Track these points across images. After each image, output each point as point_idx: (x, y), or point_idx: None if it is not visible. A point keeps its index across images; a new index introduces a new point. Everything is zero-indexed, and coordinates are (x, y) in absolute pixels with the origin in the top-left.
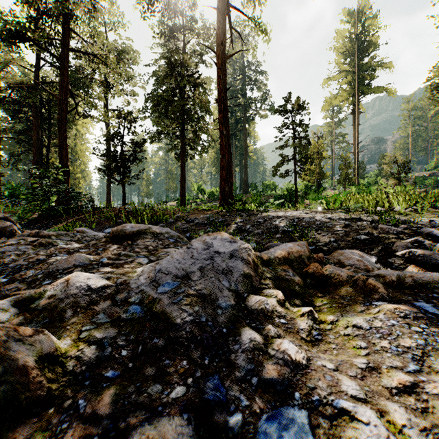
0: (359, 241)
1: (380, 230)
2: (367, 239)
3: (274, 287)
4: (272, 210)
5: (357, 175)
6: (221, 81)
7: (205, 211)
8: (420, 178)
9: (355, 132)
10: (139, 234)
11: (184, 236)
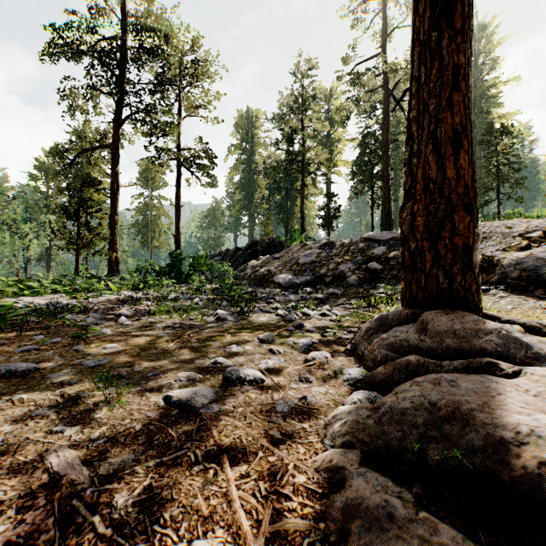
0: None
1: None
2: None
3: None
4: None
5: None
6: (384, 162)
7: None
8: None
9: None
10: None
11: None
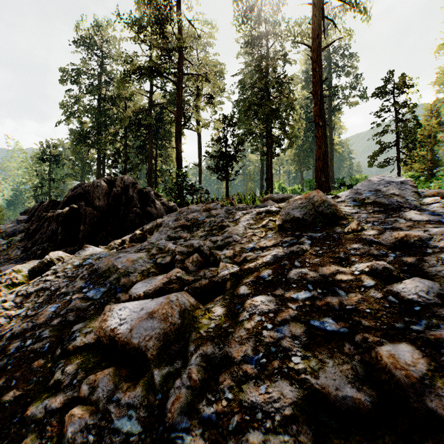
0: None
1: None
2: None
3: None
4: None
5: None
6: (316, 74)
7: None
8: None
9: None
10: (284, 200)
11: None
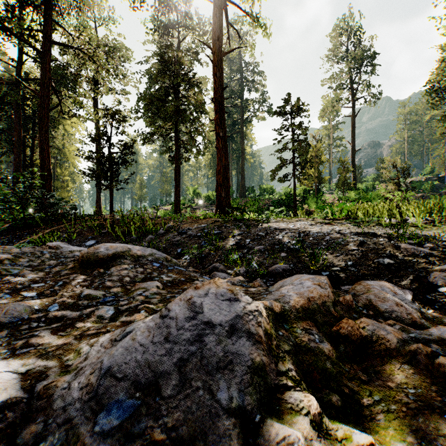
0: (382, 266)
1: (403, 251)
2: (392, 263)
3: (297, 372)
4: (273, 220)
5: (355, 179)
6: (217, 80)
7: (200, 220)
8: (417, 182)
9: (353, 136)
10: (115, 258)
11: (175, 251)
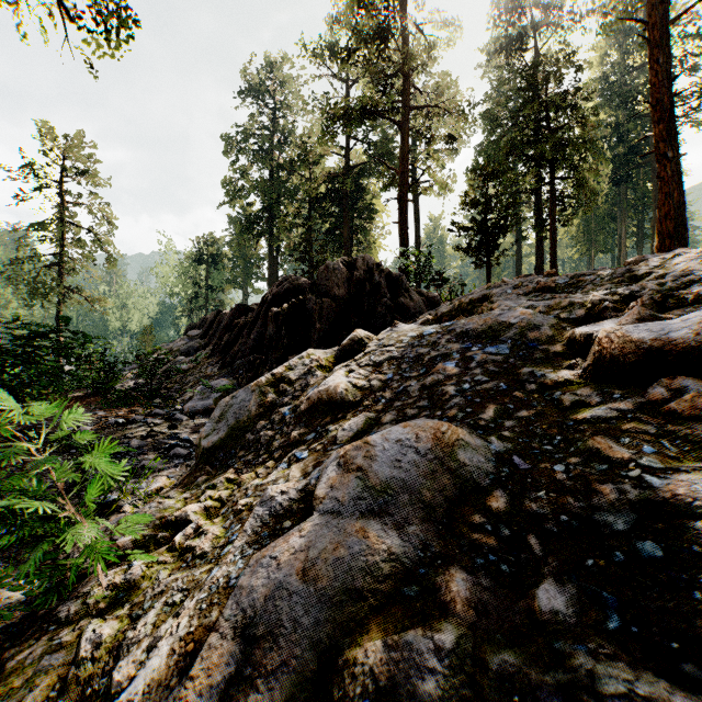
0: None
1: None
2: None
3: None
4: None
5: None
6: (659, 69)
7: None
8: None
9: None
10: None
11: None
